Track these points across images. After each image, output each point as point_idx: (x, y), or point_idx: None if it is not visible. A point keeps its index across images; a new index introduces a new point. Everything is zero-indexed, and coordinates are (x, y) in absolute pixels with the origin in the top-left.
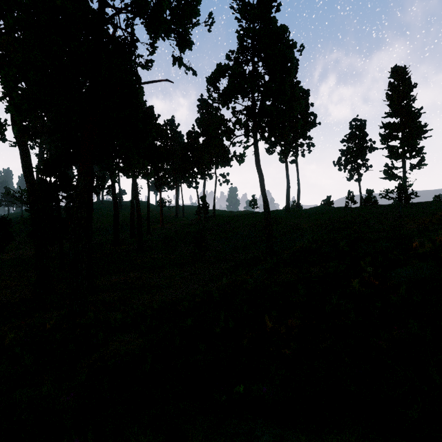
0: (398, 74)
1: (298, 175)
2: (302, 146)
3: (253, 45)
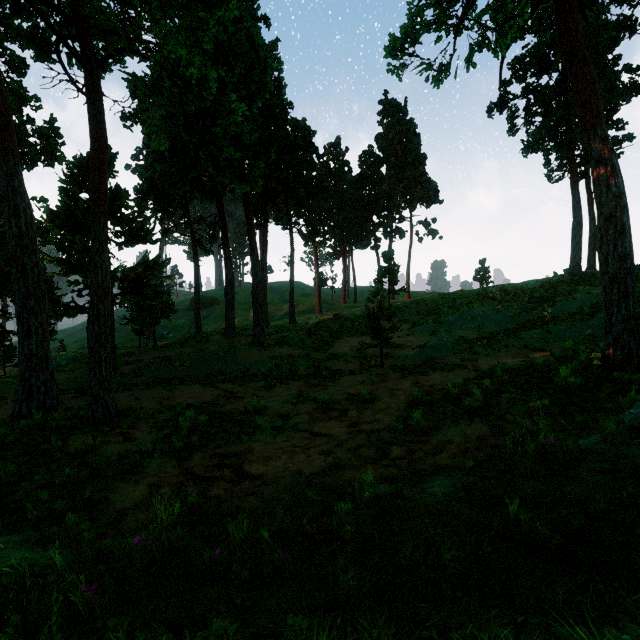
0: None
1: (590, 205)
2: None
3: None
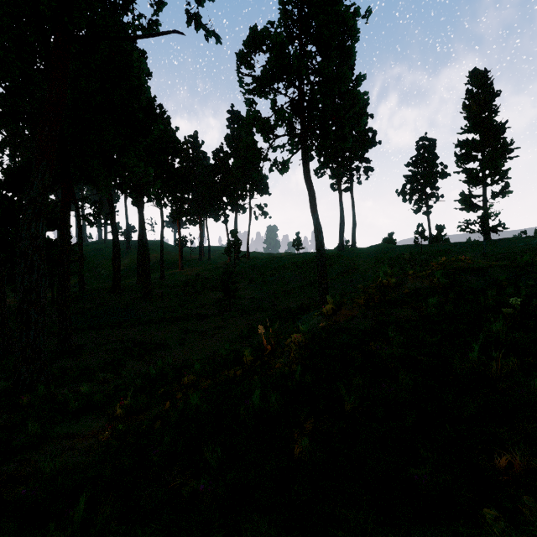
0: (477, 79)
1: (353, 207)
2: (359, 170)
3: (300, 14)
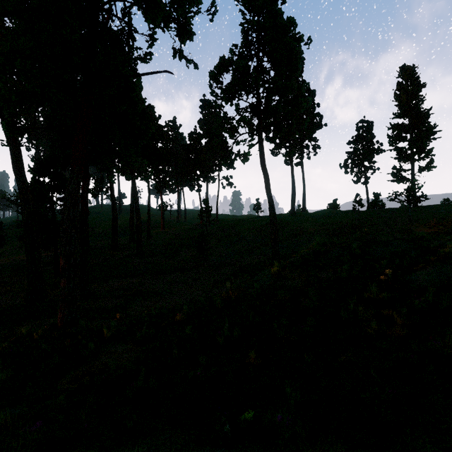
0: (406, 74)
1: (303, 178)
2: (308, 148)
3: (257, 39)
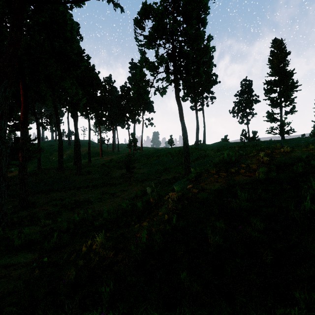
0: (277, 45)
1: (204, 120)
2: (207, 98)
3: None
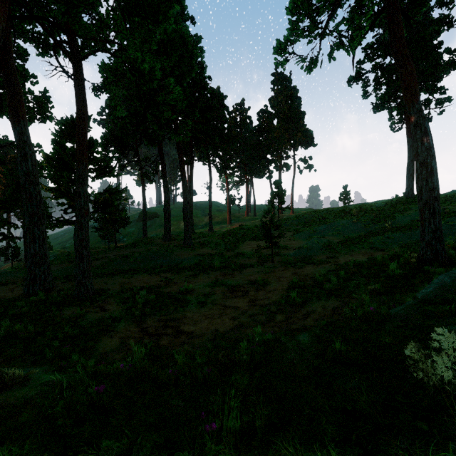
0: None
1: None
2: (428, 103)
3: None
